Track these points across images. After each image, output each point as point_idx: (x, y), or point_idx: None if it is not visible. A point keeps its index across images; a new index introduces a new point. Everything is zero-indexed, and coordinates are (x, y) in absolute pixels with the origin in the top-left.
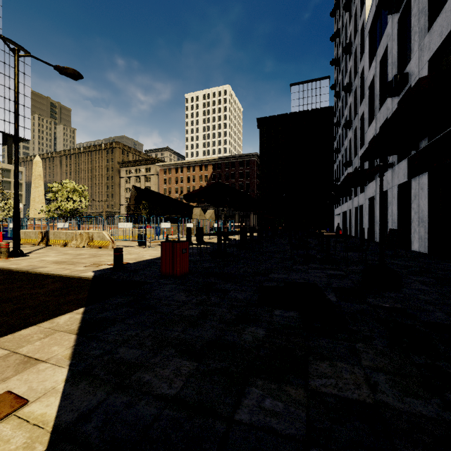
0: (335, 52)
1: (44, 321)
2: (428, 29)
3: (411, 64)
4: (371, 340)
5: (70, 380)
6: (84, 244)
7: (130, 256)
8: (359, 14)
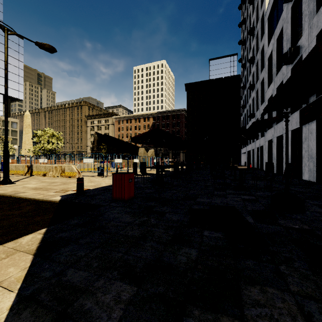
0: (242, 35)
1: (10, 240)
2: (316, 11)
3: (302, 39)
4: (292, 261)
5: (14, 307)
6: (58, 174)
7: (90, 183)
8: (260, 6)
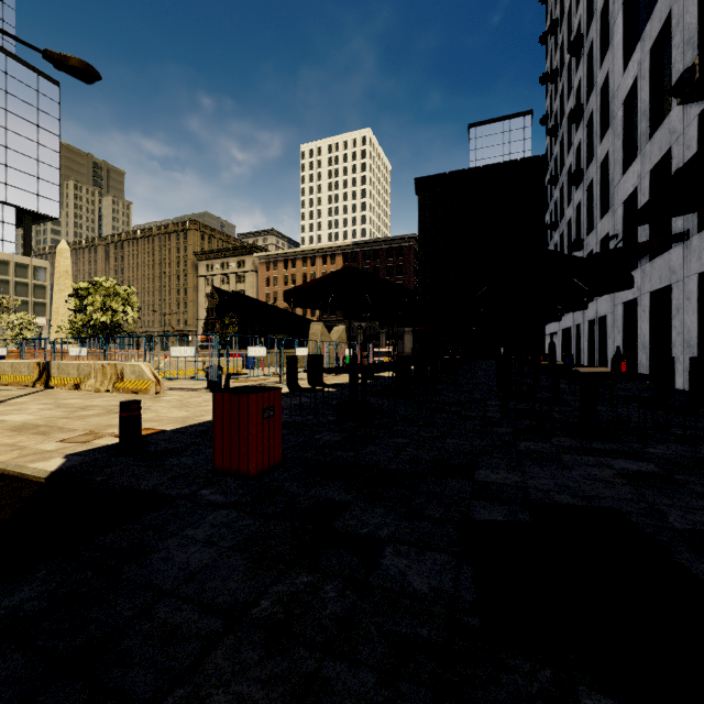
0: (547, 63)
1: None
2: None
3: None
4: None
5: None
6: (107, 385)
7: (177, 411)
8: None
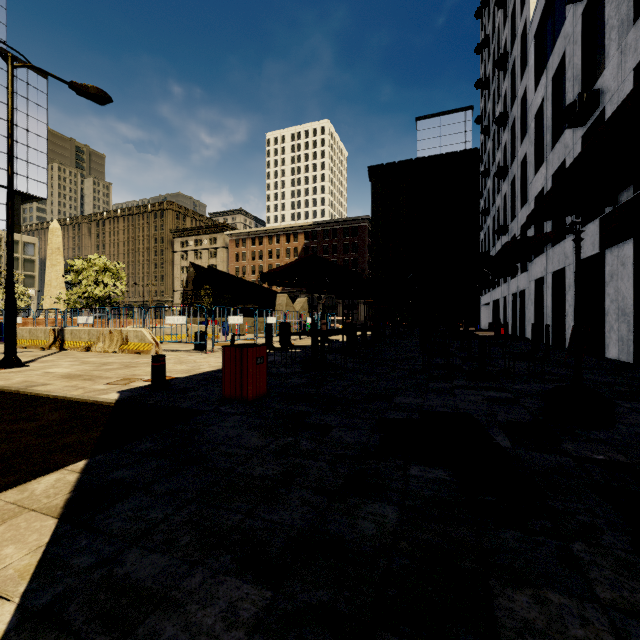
0: (482, 70)
1: (12, 486)
2: (634, 20)
3: (605, 76)
4: (597, 533)
5: (11, 636)
6: (114, 347)
7: (180, 366)
8: (518, 11)
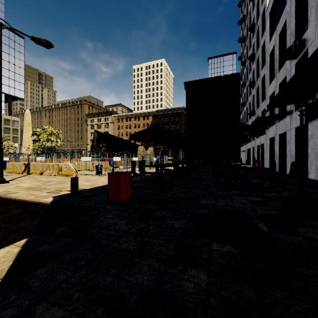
0: (241, 33)
1: None
2: None
3: (308, 32)
4: None
5: None
6: (55, 173)
7: (87, 183)
8: (260, 2)
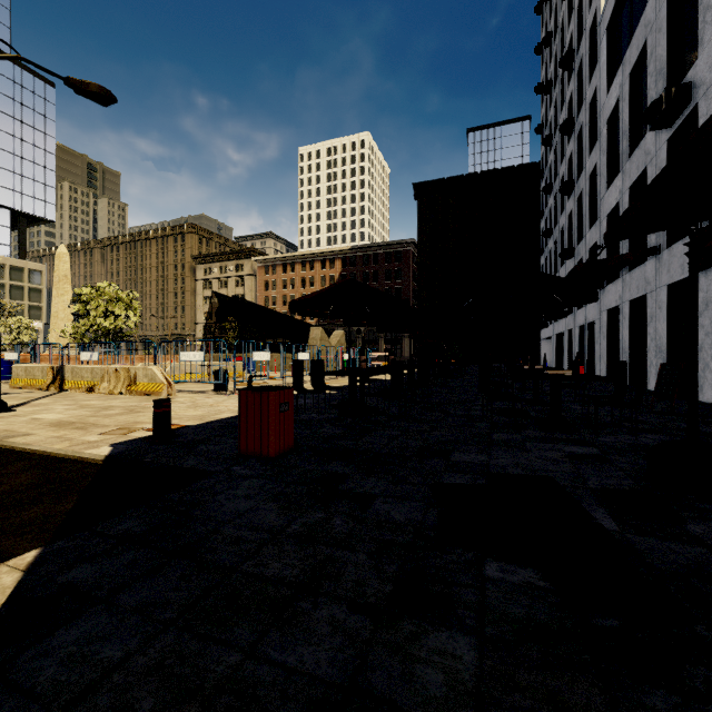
0: (543, 73)
1: None
2: None
3: (699, 66)
4: None
5: None
6: (121, 388)
7: (193, 411)
8: (587, 2)
